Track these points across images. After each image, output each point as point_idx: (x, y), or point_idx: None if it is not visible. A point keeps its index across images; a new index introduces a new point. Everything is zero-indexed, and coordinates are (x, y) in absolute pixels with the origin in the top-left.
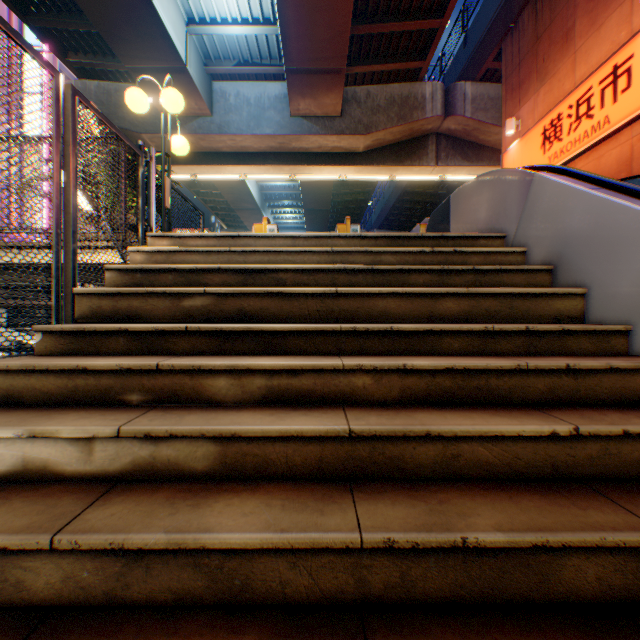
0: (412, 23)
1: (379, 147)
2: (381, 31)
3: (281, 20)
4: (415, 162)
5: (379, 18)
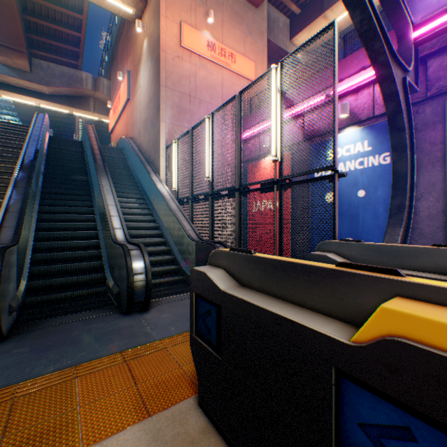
0: (65, 46)
1: (61, 95)
2: (49, 42)
3: None
4: (83, 108)
5: (47, 36)
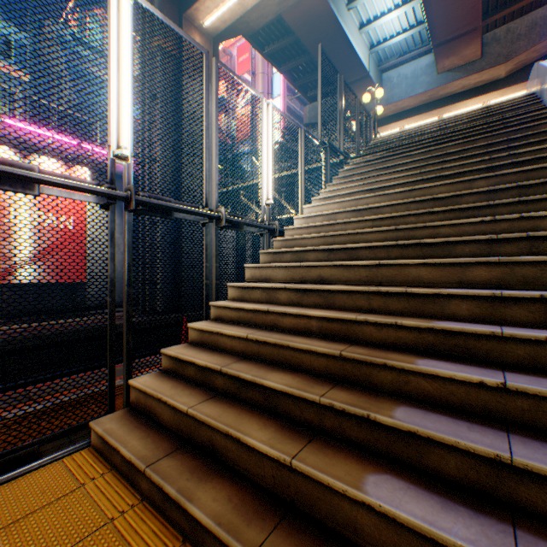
0: None
1: (522, 67)
2: None
3: (427, 22)
4: None
5: None
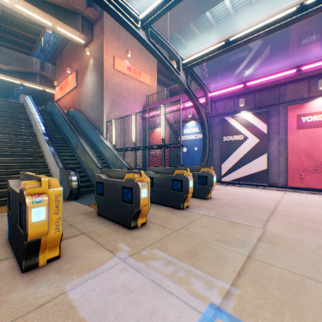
0: (25, 42)
1: (15, 71)
2: (13, 39)
3: None
4: (32, 81)
5: (12, 34)
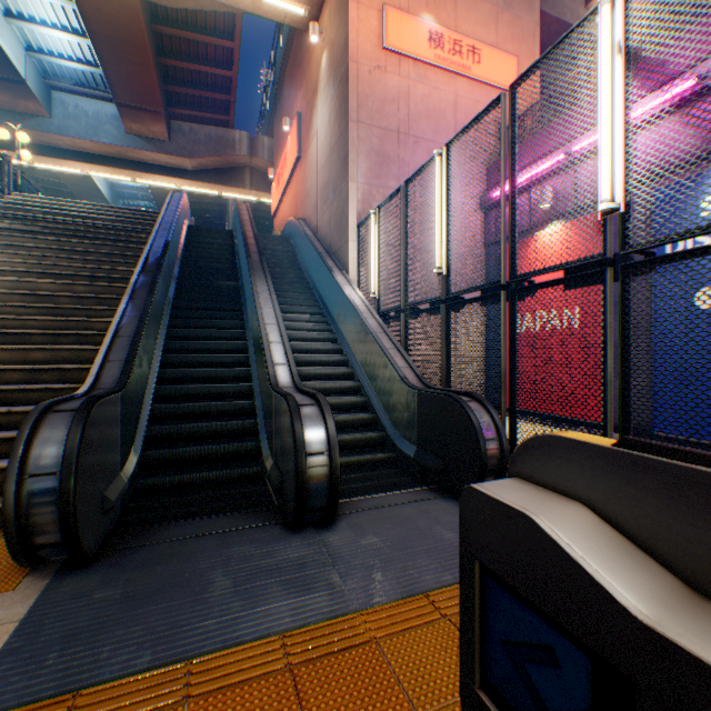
0: (212, 94)
1: (207, 169)
2: (191, 94)
3: (107, 76)
4: (235, 185)
5: (189, 85)
